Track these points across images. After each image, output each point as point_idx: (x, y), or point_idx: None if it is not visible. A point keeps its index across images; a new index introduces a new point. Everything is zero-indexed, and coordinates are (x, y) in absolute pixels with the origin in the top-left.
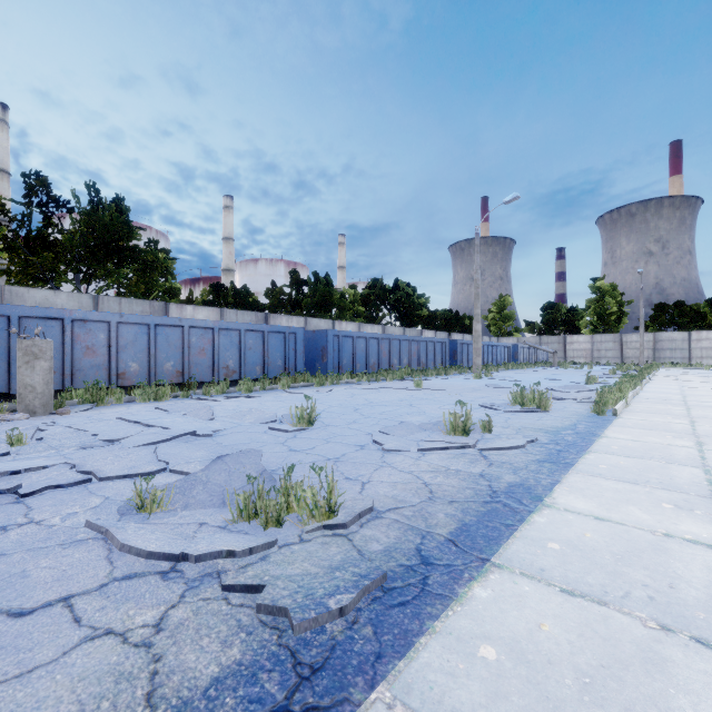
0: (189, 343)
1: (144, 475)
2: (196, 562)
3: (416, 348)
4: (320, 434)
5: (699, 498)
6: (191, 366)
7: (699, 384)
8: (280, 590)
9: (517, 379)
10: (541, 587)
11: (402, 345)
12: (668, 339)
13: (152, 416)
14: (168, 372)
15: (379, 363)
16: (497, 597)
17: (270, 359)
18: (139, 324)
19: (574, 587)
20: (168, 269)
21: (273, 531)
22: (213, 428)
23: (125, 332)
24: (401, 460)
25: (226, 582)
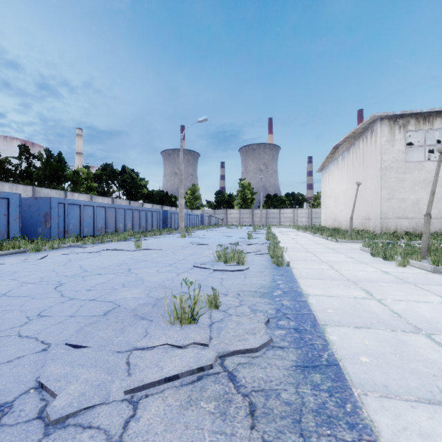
0: None
1: None
2: None
3: (138, 215)
4: None
5: None
6: None
7: (296, 236)
8: None
9: (208, 237)
10: None
11: (126, 213)
12: (272, 213)
13: None
14: None
15: (107, 227)
16: None
17: None
18: None
19: None
20: None
21: None
22: None
23: None
24: None
25: None
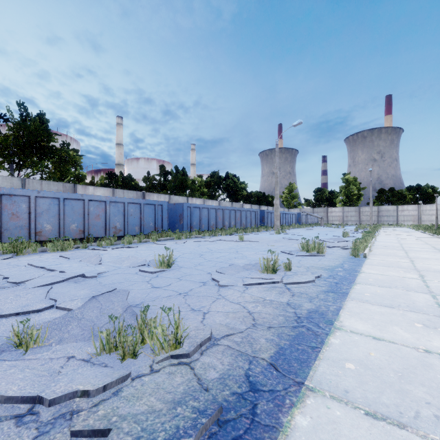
0: (88, 211)
1: (33, 312)
2: (49, 406)
3: (240, 215)
4: (175, 274)
5: (437, 318)
6: (90, 227)
7: (406, 236)
8: (124, 435)
9: (301, 234)
10: (349, 411)
11: (231, 213)
12: (385, 210)
13: (56, 262)
14: (73, 230)
15: (217, 224)
16: (316, 426)
17: (145, 222)
18: (52, 198)
19: (375, 409)
20: (77, 162)
21: (129, 362)
22: (98, 271)
23: (41, 203)
24: (231, 293)
25: (75, 426)
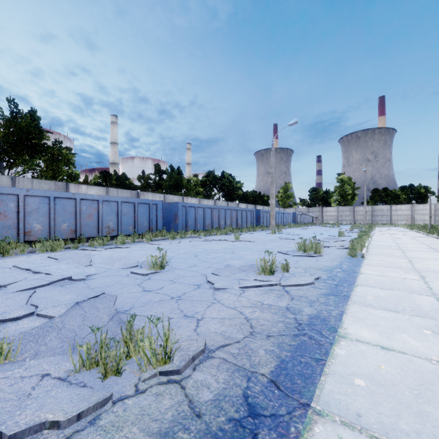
0: (80, 210)
1: (11, 320)
2: None
3: (235, 214)
4: (169, 276)
5: None
6: (82, 226)
7: (401, 236)
8: None
9: (297, 234)
10: None
11: (226, 212)
12: (379, 210)
13: (43, 264)
14: (64, 230)
15: (212, 224)
16: None
17: (139, 222)
18: (42, 196)
19: (394, 438)
20: (70, 161)
21: (111, 381)
22: (87, 273)
23: (30, 202)
24: (227, 296)
25: None
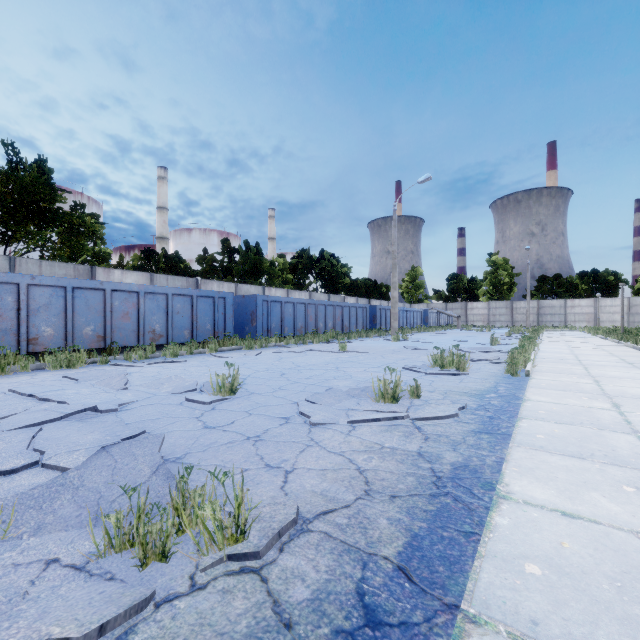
0: (112, 306)
1: (2, 474)
2: None
3: (340, 313)
4: (242, 404)
5: None
6: (114, 330)
7: (581, 344)
8: None
9: (431, 341)
10: None
11: (327, 310)
12: (548, 306)
13: (55, 387)
14: (88, 336)
15: (306, 326)
16: None
17: (199, 323)
18: (54, 286)
19: None
20: (97, 234)
21: (153, 570)
22: (120, 401)
23: (37, 294)
24: (329, 436)
25: None
